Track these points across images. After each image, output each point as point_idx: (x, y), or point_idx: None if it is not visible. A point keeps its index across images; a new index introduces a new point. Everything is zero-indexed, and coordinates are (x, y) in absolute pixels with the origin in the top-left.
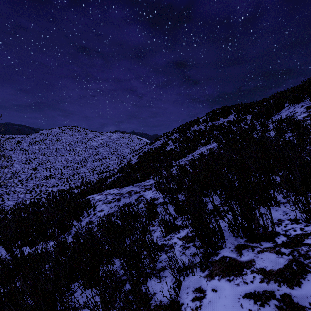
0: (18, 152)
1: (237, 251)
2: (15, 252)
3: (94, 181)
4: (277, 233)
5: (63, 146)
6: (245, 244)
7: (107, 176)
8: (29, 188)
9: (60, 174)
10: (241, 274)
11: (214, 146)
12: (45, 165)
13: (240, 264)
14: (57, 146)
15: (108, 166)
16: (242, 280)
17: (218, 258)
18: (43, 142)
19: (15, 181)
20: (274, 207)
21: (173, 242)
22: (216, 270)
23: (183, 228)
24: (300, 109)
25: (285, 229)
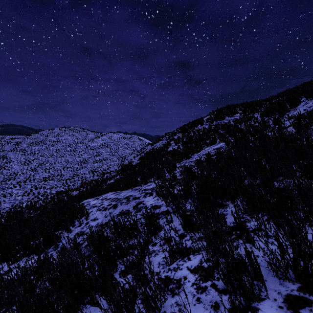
0: (17, 153)
1: (291, 310)
2: None
3: (94, 183)
4: None
5: (64, 146)
6: (301, 295)
7: (107, 178)
8: (27, 190)
9: (59, 175)
10: None
11: (221, 146)
12: (44, 166)
13: None
14: (57, 147)
15: (109, 168)
16: None
17: None
18: (43, 143)
19: (13, 182)
20: None
21: (181, 275)
22: None
23: (195, 252)
24: None
25: None
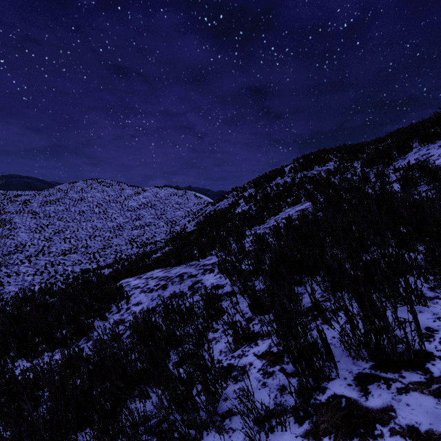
0: (25, 216)
1: (359, 386)
2: (1, 370)
3: (133, 257)
4: (428, 355)
5: (90, 206)
6: (372, 372)
7: (151, 250)
8: (40, 268)
9: (85, 247)
10: (372, 436)
11: (307, 206)
12: (63, 234)
13: (368, 414)
14: (81, 208)
15: (153, 236)
16: None
17: (326, 398)
18: (61, 202)
19: (20, 256)
20: (415, 305)
21: (246, 361)
22: (325, 424)
23: (264, 337)
24: (437, 151)
25: None
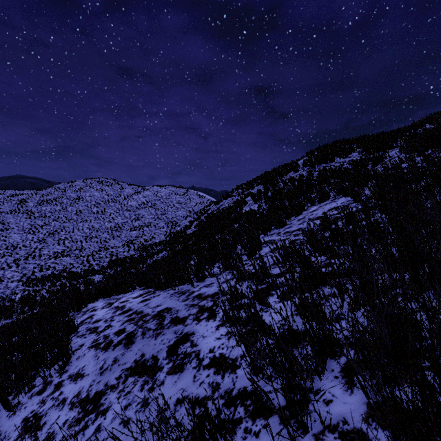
0: (19, 216)
1: None
2: None
3: (128, 261)
4: None
5: (88, 206)
6: None
7: (147, 254)
8: (28, 272)
9: (79, 249)
10: None
11: (345, 203)
12: (58, 235)
13: None
14: (78, 208)
15: (152, 238)
16: None
17: None
18: (58, 201)
19: (9, 260)
20: None
21: None
22: None
23: None
24: None
25: None
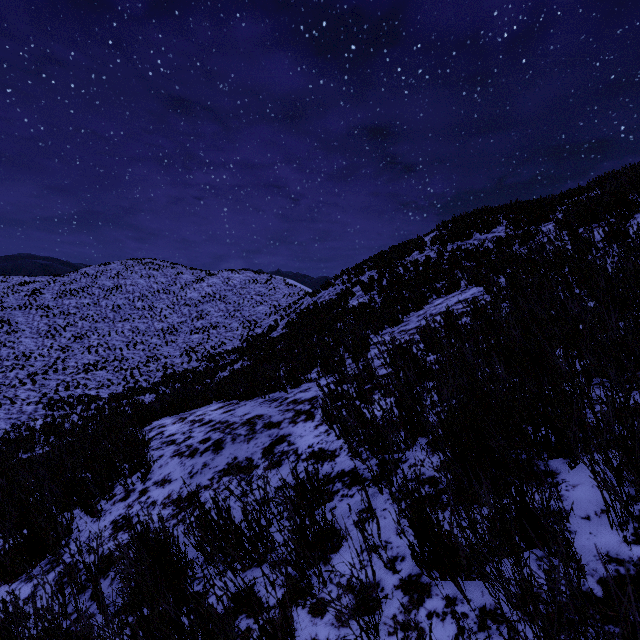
0: (32, 313)
1: None
2: None
3: (189, 376)
4: None
5: (129, 299)
6: None
7: (217, 365)
8: (49, 392)
9: (119, 359)
10: None
11: (475, 294)
12: (88, 340)
13: None
14: (116, 301)
15: (222, 344)
16: None
17: None
18: (86, 292)
19: (21, 374)
20: None
21: None
22: None
23: None
24: None
25: None
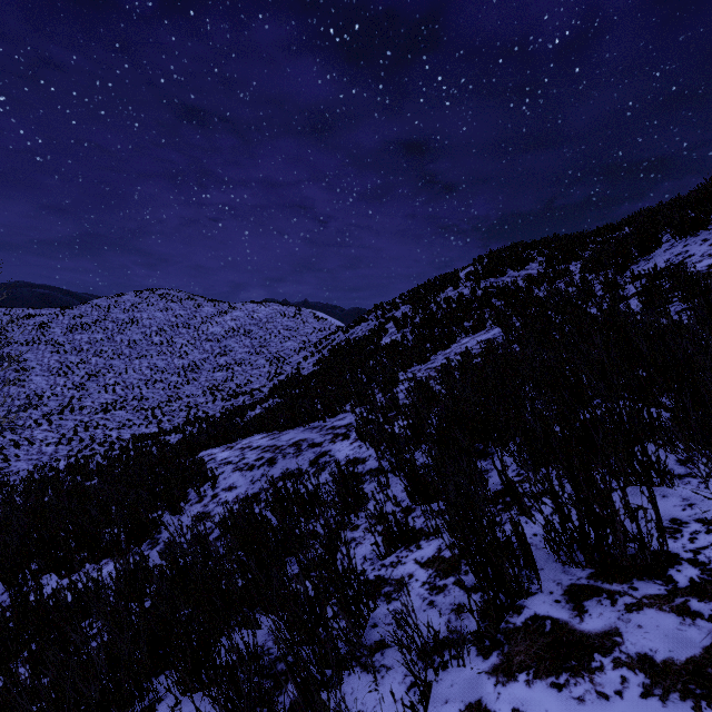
0: (41, 349)
1: (571, 603)
2: (23, 590)
3: (216, 416)
4: (672, 558)
5: (146, 334)
6: (591, 584)
7: (245, 404)
8: (67, 432)
9: (138, 399)
10: (588, 670)
11: (495, 335)
12: (103, 379)
13: (583, 641)
14: (131, 336)
15: (248, 382)
16: (591, 686)
17: (524, 620)
18: (99, 326)
19: (35, 414)
20: (657, 486)
21: (404, 572)
22: (521, 656)
23: (430, 536)
24: (700, 248)
25: (692, 545)
